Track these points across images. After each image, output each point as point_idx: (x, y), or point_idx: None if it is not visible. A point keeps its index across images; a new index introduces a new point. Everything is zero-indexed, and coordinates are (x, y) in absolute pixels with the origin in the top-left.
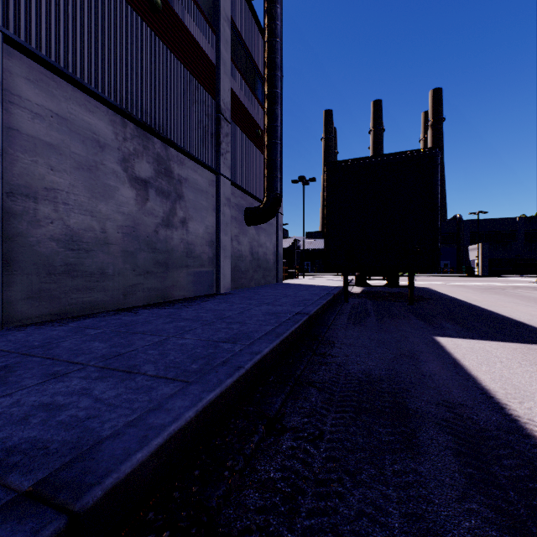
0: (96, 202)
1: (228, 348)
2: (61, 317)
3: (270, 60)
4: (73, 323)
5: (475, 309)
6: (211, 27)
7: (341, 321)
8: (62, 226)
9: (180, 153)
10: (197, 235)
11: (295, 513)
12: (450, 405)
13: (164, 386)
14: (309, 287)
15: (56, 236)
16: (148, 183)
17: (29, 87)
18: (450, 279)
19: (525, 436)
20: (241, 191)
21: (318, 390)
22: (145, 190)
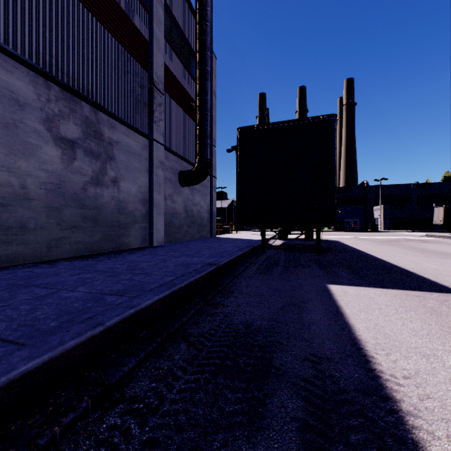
0: (14, 159)
1: (110, 301)
2: None
3: (201, 41)
4: None
5: (370, 258)
6: (144, 7)
7: (250, 271)
8: None
9: (111, 118)
10: (129, 193)
11: None
12: (317, 360)
13: None
14: (236, 240)
15: None
16: (75, 143)
17: None
18: (358, 234)
19: (383, 398)
20: (175, 156)
21: (188, 345)
22: (72, 149)
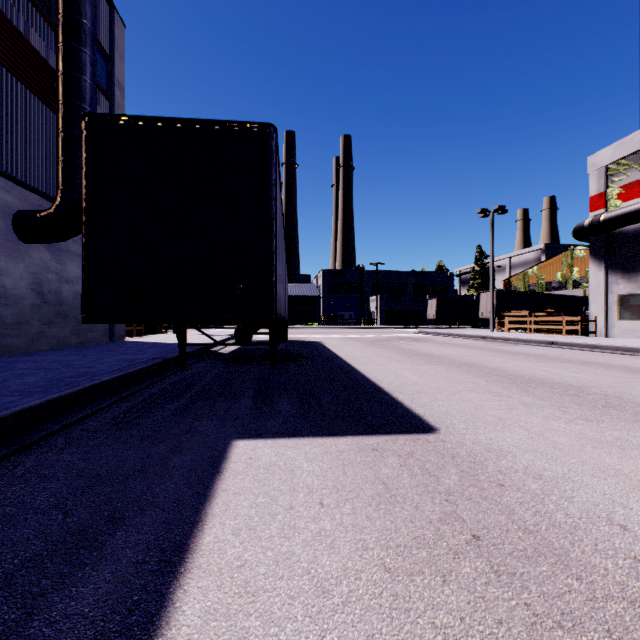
0: None
1: None
2: None
3: None
4: None
5: (344, 370)
6: None
7: (97, 420)
8: None
9: None
10: None
11: None
12: None
13: None
14: (150, 347)
15: None
16: None
17: None
18: (351, 331)
19: None
20: (2, 177)
21: None
22: None
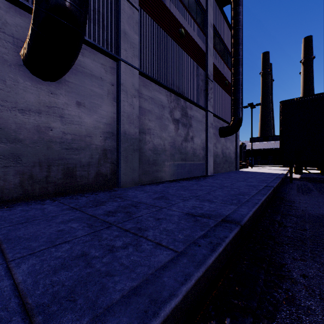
0: (161, 132)
1: (242, 197)
2: (152, 182)
3: (235, 40)
4: (160, 185)
5: None
6: (203, 33)
7: (293, 192)
8: (152, 144)
9: (190, 104)
10: (197, 144)
11: (305, 243)
12: None
13: (229, 206)
14: (260, 173)
15: (150, 148)
16: (178, 121)
17: (143, 89)
18: None
19: None
20: (217, 118)
21: (295, 217)
22: (177, 124)
